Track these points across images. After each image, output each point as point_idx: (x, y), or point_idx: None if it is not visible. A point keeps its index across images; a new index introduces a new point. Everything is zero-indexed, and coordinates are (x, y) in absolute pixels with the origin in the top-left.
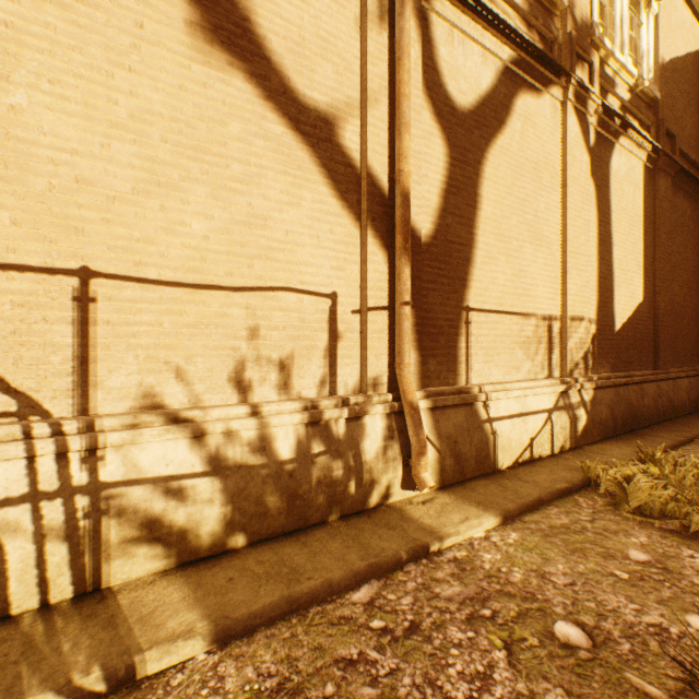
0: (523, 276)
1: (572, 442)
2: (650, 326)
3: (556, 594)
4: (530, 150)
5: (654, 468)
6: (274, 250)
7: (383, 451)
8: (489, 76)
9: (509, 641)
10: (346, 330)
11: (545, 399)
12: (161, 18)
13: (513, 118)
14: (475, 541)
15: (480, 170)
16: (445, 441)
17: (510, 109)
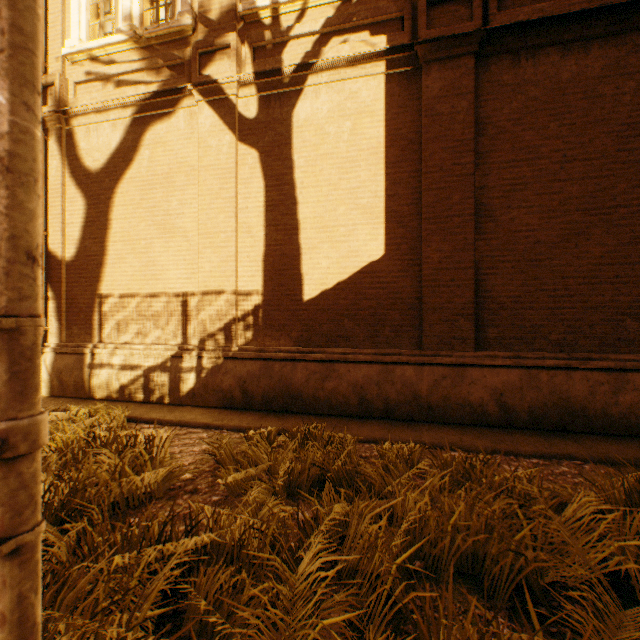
0: (153, 265)
1: (175, 399)
2: (411, 288)
3: None
4: (161, 165)
5: (84, 411)
6: None
7: None
8: (119, 136)
9: None
10: None
11: (152, 359)
12: None
13: (143, 151)
14: None
15: (111, 203)
16: (56, 371)
17: (139, 146)
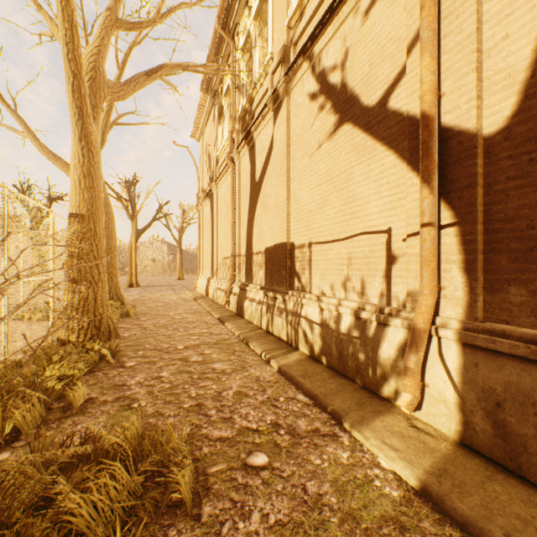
0: None
1: None
2: None
3: (293, 472)
4: None
5: None
6: (357, 212)
7: (395, 359)
8: None
9: (260, 432)
10: (398, 255)
11: None
12: (323, 132)
13: None
14: (369, 456)
15: None
16: (475, 392)
17: None
